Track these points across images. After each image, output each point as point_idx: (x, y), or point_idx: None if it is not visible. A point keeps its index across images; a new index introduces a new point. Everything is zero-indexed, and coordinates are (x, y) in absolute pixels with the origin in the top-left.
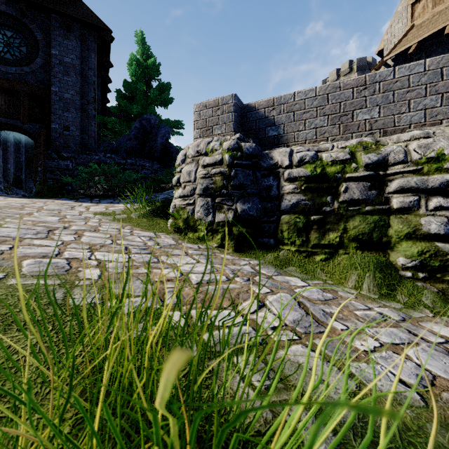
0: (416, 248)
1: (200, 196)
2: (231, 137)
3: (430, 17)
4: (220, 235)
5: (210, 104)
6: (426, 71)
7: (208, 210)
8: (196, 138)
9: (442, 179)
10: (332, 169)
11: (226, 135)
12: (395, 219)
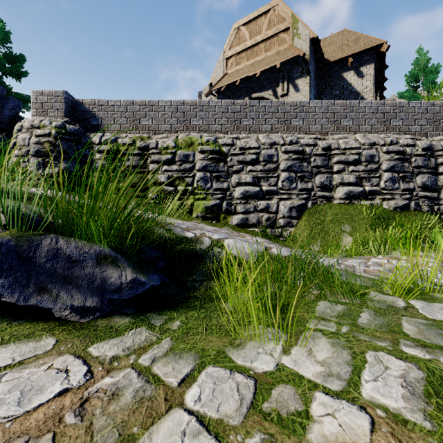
0: (156, 189)
1: (34, 157)
2: (61, 119)
3: (234, 71)
4: (48, 183)
5: (46, 94)
6: (172, 106)
7: (40, 166)
8: (34, 116)
9: (167, 157)
10: (122, 148)
11: (58, 117)
12: (149, 176)
